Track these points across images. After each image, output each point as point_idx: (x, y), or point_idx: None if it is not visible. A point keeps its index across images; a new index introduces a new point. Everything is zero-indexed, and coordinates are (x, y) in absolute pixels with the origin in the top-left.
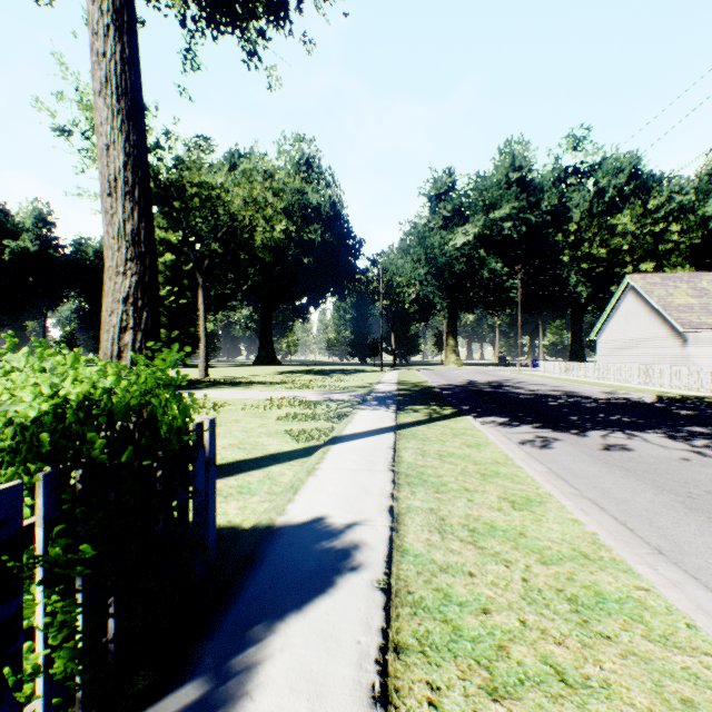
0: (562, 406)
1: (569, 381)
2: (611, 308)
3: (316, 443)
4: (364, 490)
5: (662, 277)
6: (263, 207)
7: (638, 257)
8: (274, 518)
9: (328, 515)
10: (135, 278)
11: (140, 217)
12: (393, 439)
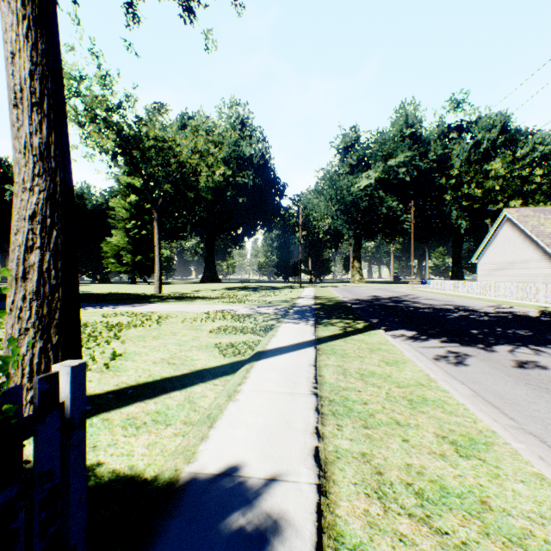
0: (459, 320)
1: (456, 296)
2: (490, 236)
3: (241, 358)
4: (286, 422)
5: (534, 210)
6: (205, 156)
7: (507, 196)
8: (179, 469)
9: (244, 463)
10: (43, 195)
11: (49, 131)
12: (313, 355)
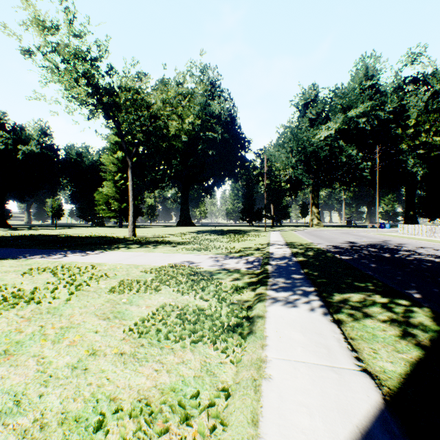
0: None
1: None
2: None
3: None
4: None
5: None
6: (176, 107)
7: None
8: None
9: None
10: None
11: None
12: None
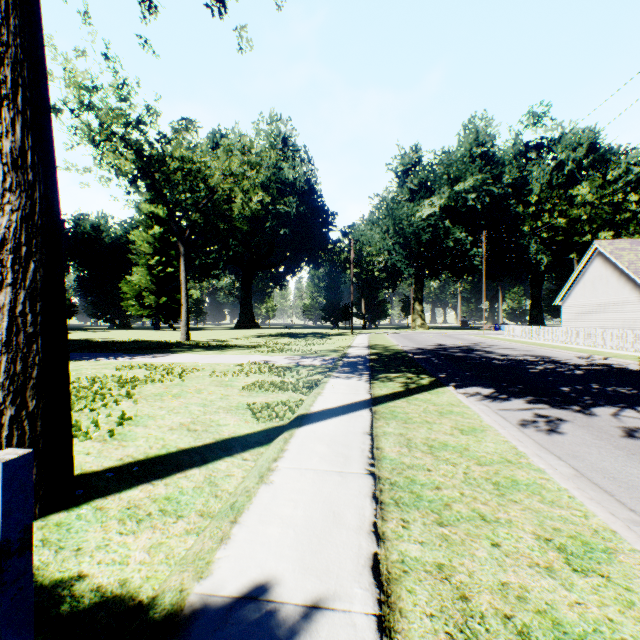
0: (545, 374)
1: (537, 345)
2: (577, 274)
3: (279, 423)
4: (333, 515)
5: (631, 242)
6: (240, 180)
7: (596, 226)
8: (186, 589)
9: (275, 580)
10: (16, 216)
11: (25, 132)
12: (369, 420)
